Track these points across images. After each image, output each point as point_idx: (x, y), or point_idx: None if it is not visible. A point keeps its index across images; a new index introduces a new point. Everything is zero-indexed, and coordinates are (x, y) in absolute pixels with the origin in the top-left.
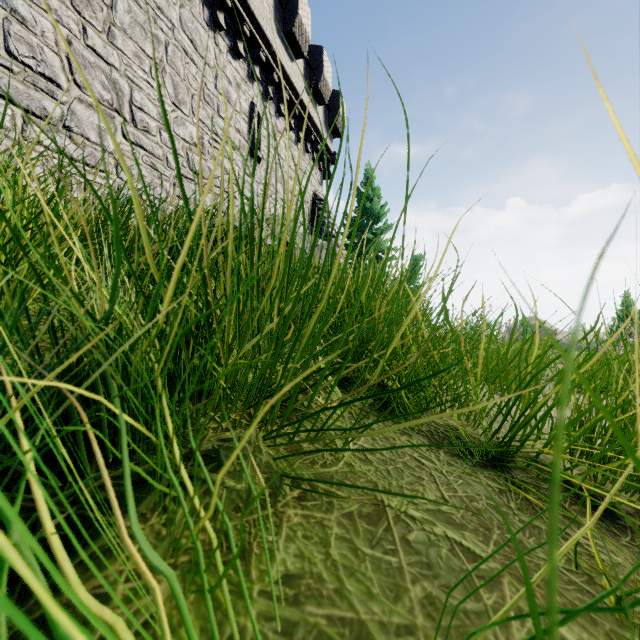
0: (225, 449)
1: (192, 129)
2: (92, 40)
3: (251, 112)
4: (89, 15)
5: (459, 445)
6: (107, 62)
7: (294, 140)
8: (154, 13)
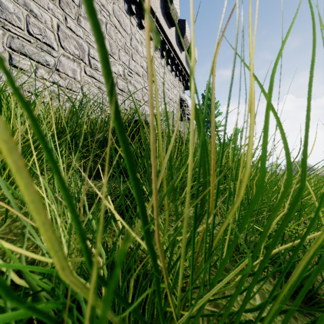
0: None
1: (119, 67)
2: (69, 24)
3: None
4: (68, 11)
5: None
6: (77, 35)
7: (170, 70)
8: (100, 8)
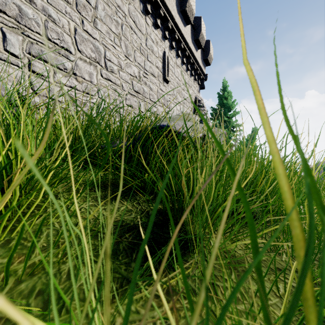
0: None
1: (134, 68)
2: (86, 27)
3: (163, 56)
4: (85, 14)
5: None
6: (93, 37)
7: (185, 69)
8: (116, 9)
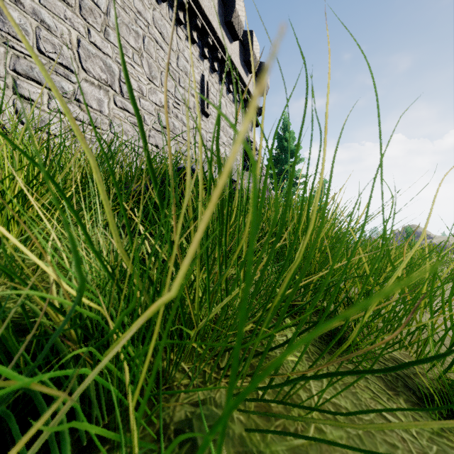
0: (198, 418)
1: (161, 96)
2: (94, 38)
3: (202, 81)
4: (92, 20)
5: (413, 387)
6: (104, 52)
7: (232, 100)
8: (135, 16)
